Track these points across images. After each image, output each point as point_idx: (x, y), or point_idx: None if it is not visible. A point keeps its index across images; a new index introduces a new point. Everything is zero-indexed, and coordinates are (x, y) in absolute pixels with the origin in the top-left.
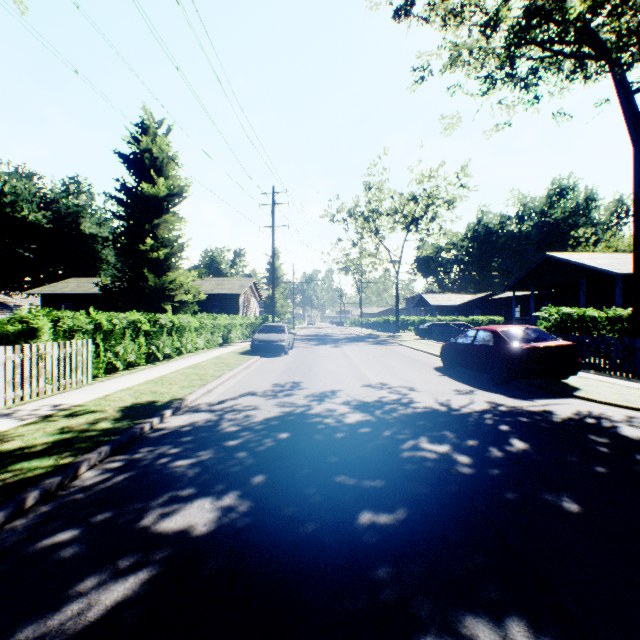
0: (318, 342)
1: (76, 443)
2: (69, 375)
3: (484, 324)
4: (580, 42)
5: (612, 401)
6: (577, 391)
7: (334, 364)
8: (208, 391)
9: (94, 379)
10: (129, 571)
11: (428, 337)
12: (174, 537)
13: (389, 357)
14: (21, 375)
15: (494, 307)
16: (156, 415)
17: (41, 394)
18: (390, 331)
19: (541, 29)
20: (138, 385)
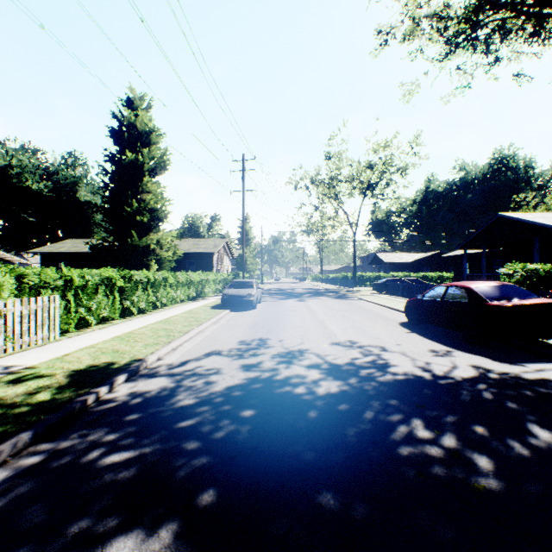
0: (284, 296)
1: None
2: (34, 332)
3: (434, 280)
4: (541, 4)
5: None
6: None
7: (300, 319)
8: (172, 349)
9: (65, 334)
10: None
11: (384, 292)
12: None
13: (352, 311)
14: None
15: (442, 264)
16: (106, 382)
17: (0, 353)
18: (348, 286)
19: None
20: (103, 342)
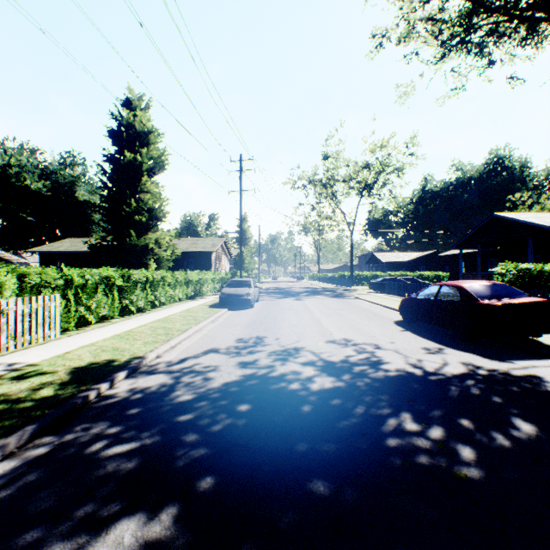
0: (281, 295)
1: (0, 420)
2: (35, 330)
3: (430, 279)
4: (533, 8)
5: None
6: None
7: (297, 317)
8: (171, 347)
9: (65, 332)
10: None
11: (381, 291)
12: None
13: (348, 310)
14: None
15: (438, 263)
16: (107, 379)
17: (2, 350)
18: (345, 285)
19: None
20: (103, 340)
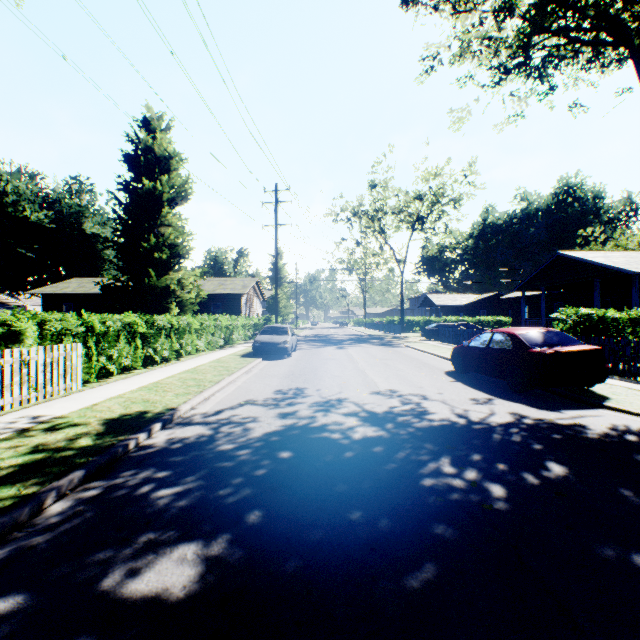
0: (322, 343)
1: (47, 466)
2: (56, 381)
3: (491, 324)
4: (597, 29)
5: None
6: (607, 401)
7: (339, 368)
8: (205, 399)
9: (86, 384)
10: None
11: (434, 338)
12: (142, 608)
13: (396, 360)
14: (2, 383)
15: (501, 307)
16: (144, 429)
17: (24, 403)
18: (395, 332)
19: (556, 16)
20: (130, 392)
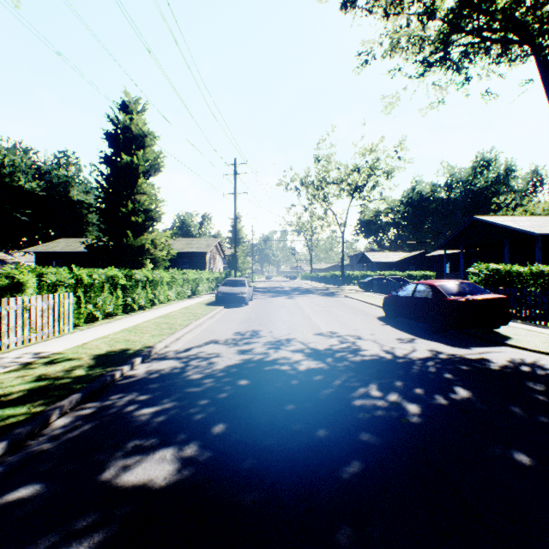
0: (274, 294)
1: (50, 391)
2: (52, 325)
3: (418, 278)
4: (506, 30)
5: (543, 349)
6: (509, 340)
7: (288, 314)
8: (176, 339)
9: (76, 328)
10: (85, 533)
11: (370, 289)
12: (133, 492)
13: (337, 307)
14: (7, 325)
15: (427, 263)
16: (127, 363)
17: (26, 342)
18: (337, 284)
19: (471, 18)
20: (114, 334)
